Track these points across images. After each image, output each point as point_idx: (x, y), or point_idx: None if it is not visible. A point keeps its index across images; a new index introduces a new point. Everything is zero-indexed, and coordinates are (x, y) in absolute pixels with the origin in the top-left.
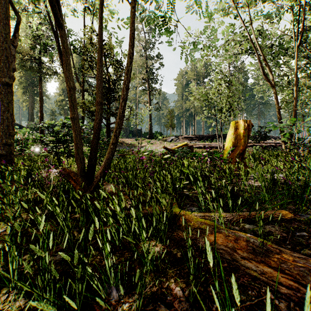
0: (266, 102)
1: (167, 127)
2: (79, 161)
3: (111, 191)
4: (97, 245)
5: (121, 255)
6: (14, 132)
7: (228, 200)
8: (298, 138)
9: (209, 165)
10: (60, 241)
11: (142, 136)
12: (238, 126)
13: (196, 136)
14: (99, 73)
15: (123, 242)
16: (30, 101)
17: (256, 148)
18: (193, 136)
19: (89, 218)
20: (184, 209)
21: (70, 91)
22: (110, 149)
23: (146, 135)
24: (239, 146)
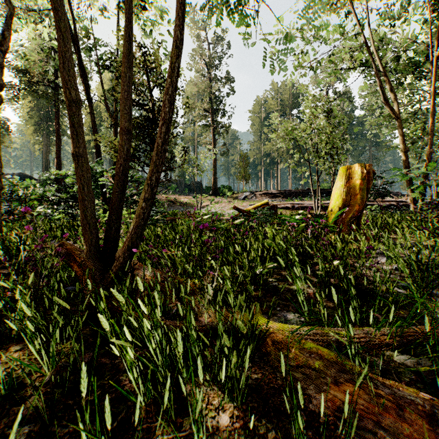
0: (381, 143)
1: (238, 179)
2: (88, 230)
3: (147, 280)
4: (101, 405)
5: (147, 436)
6: (1, 184)
7: (351, 301)
8: (436, 194)
9: (310, 236)
10: (31, 391)
11: (202, 192)
12: (351, 174)
13: (280, 192)
14: (125, 80)
15: (155, 396)
16: (44, 143)
17: (372, 209)
18: (276, 191)
19: (101, 334)
20: (272, 315)
21: (70, 106)
22: (141, 209)
23: (209, 191)
24: (353, 205)
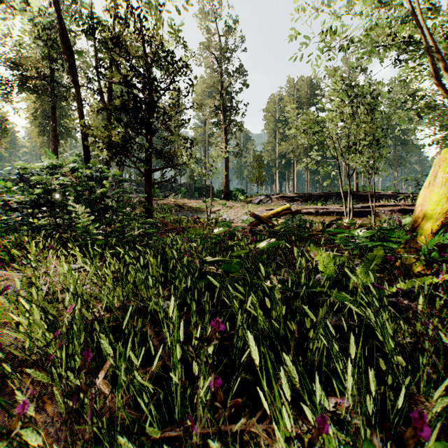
0: (407, 142)
1: (252, 182)
2: None
3: None
4: None
5: None
6: None
7: None
8: None
9: None
10: None
11: (213, 196)
12: None
13: (299, 195)
14: None
15: None
16: (49, 145)
17: None
18: (294, 195)
19: None
20: None
21: None
22: None
23: (221, 195)
24: None
